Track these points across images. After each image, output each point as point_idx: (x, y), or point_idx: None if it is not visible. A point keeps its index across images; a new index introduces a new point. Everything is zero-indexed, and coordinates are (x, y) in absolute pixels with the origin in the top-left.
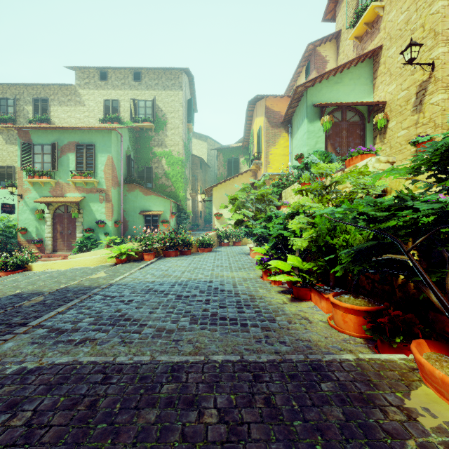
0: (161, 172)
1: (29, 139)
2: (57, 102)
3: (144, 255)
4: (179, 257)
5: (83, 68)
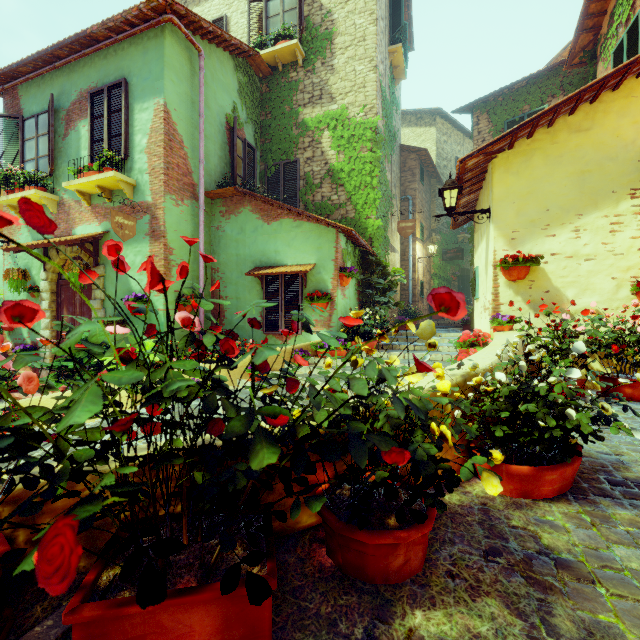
0: (320, 171)
1: (18, 109)
2: None
3: None
4: None
5: None
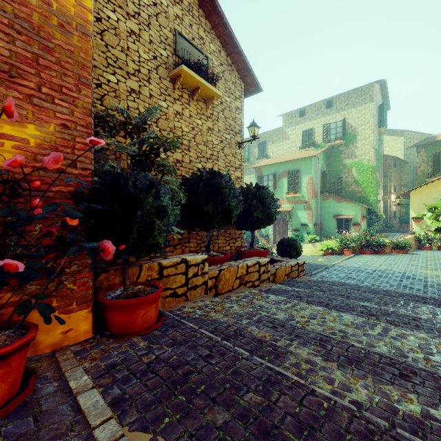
0: (351, 180)
1: (260, 173)
2: (271, 141)
3: (344, 250)
4: (373, 255)
5: (288, 113)
